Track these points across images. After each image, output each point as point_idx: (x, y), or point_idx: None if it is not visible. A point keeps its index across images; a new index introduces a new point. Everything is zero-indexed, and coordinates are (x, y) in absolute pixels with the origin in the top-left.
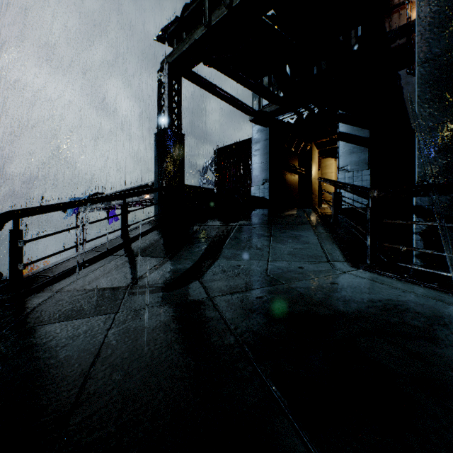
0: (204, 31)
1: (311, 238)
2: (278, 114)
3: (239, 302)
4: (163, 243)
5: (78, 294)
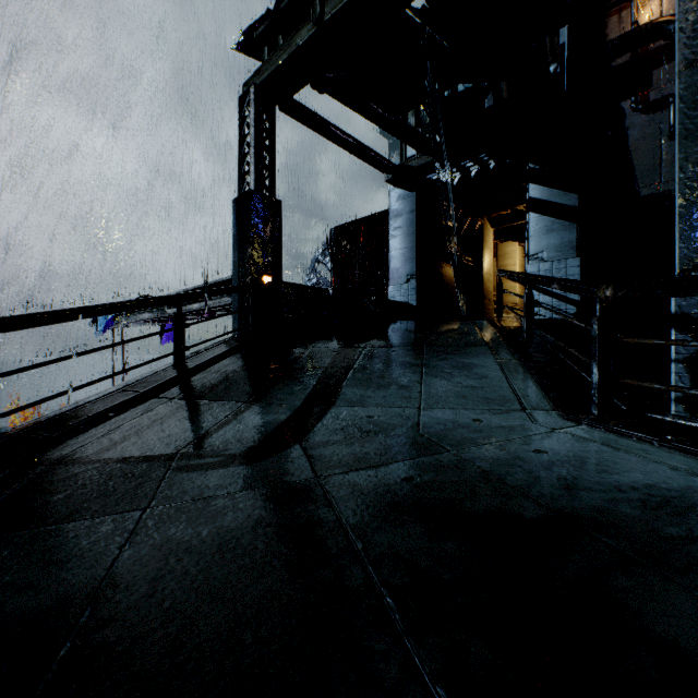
0: (312, 31)
1: (490, 368)
2: (431, 170)
3: (371, 488)
4: (244, 376)
5: (87, 468)
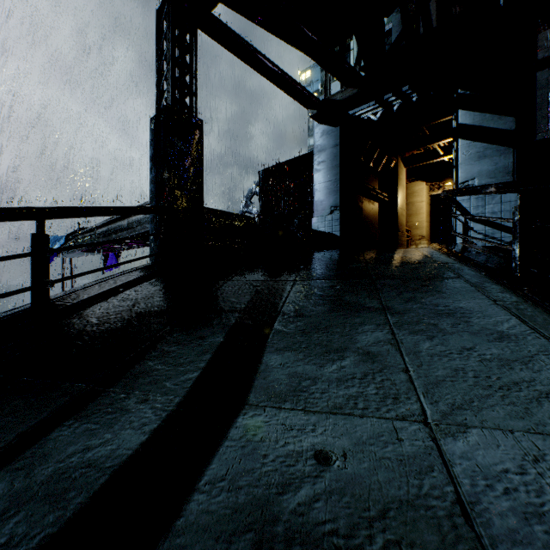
0: None
1: (499, 318)
2: (355, 104)
3: None
4: (121, 325)
5: None
